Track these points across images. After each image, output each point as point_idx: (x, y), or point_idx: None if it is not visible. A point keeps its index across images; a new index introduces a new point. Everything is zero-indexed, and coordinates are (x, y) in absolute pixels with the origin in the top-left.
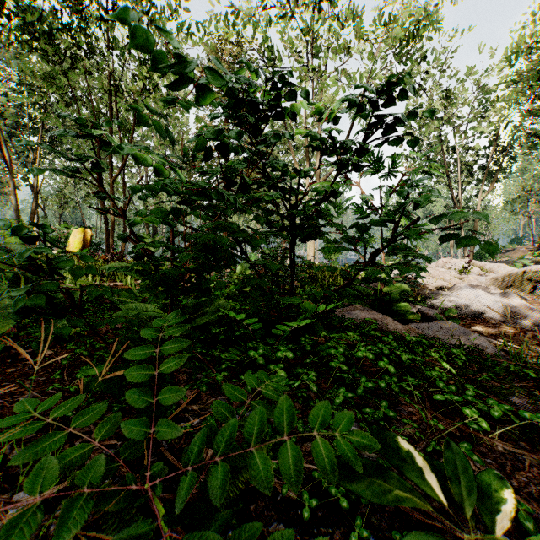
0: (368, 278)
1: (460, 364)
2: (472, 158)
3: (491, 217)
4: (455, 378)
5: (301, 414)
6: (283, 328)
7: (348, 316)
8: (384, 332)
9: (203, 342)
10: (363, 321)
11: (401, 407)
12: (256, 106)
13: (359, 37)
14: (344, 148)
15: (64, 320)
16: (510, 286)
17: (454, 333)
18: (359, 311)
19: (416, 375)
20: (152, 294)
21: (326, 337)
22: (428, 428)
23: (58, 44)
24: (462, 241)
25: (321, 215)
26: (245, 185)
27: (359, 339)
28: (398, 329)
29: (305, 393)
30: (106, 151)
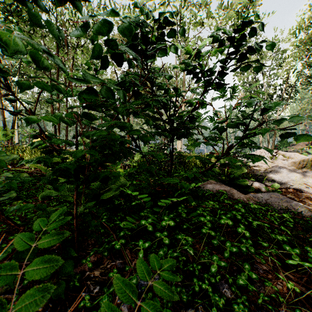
0: (224, 164)
1: (291, 225)
2: (273, 90)
3: (283, 125)
4: (291, 239)
5: (182, 275)
6: (165, 201)
7: (207, 188)
8: (231, 199)
9: (110, 208)
10: (217, 191)
11: (257, 265)
12: (147, 38)
13: (208, 17)
14: (211, 70)
15: (10, 194)
16: (303, 167)
17: (280, 201)
18: (214, 185)
19: (262, 236)
20: (53, 185)
21: (195, 205)
22: (284, 288)
23: (23, 16)
24: (301, 139)
25: (192, 120)
26: (137, 92)
27: (217, 207)
28: (241, 197)
29: (185, 257)
30: (13, 58)
